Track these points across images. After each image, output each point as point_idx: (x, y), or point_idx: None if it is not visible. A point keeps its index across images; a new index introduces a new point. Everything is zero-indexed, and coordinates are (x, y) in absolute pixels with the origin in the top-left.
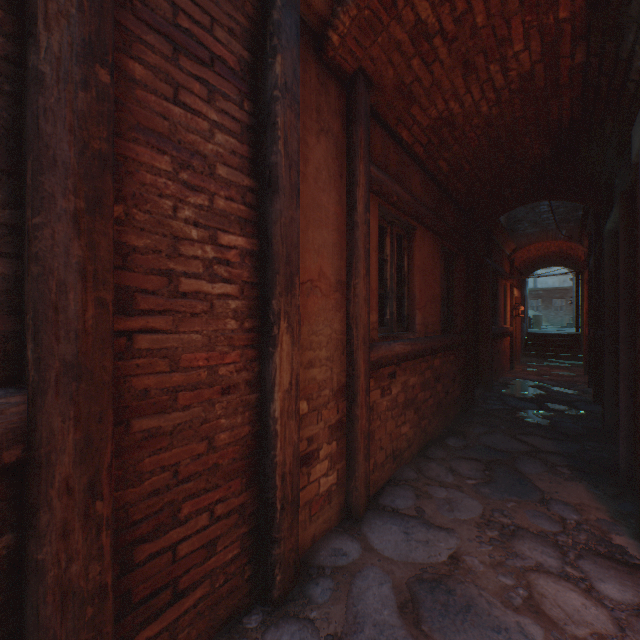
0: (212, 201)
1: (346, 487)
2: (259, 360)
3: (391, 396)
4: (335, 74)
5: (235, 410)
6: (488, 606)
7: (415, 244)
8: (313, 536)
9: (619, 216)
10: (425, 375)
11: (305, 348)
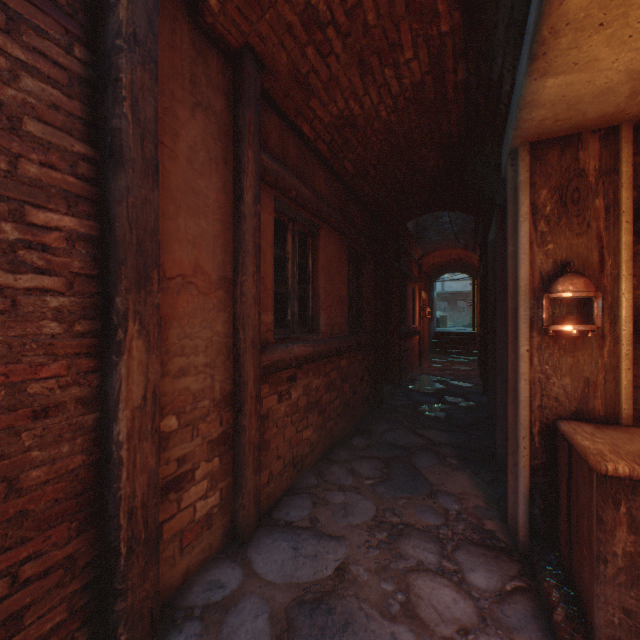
0: (15, 165)
1: (233, 506)
2: (101, 371)
3: (291, 401)
4: (218, 45)
5: (58, 437)
6: (366, 620)
7: (320, 243)
8: (186, 571)
9: (496, 227)
10: (331, 376)
11: (174, 354)
